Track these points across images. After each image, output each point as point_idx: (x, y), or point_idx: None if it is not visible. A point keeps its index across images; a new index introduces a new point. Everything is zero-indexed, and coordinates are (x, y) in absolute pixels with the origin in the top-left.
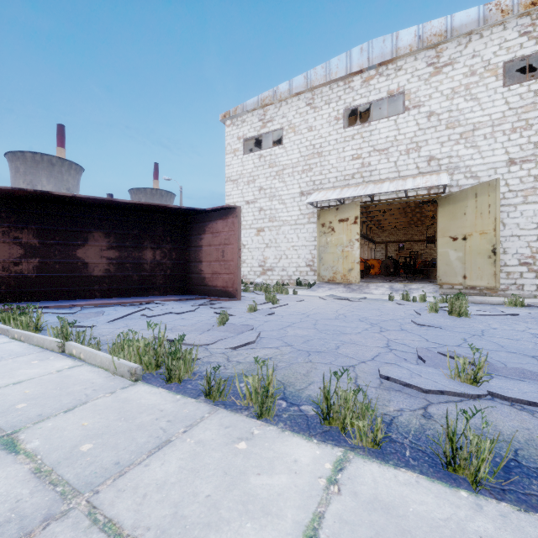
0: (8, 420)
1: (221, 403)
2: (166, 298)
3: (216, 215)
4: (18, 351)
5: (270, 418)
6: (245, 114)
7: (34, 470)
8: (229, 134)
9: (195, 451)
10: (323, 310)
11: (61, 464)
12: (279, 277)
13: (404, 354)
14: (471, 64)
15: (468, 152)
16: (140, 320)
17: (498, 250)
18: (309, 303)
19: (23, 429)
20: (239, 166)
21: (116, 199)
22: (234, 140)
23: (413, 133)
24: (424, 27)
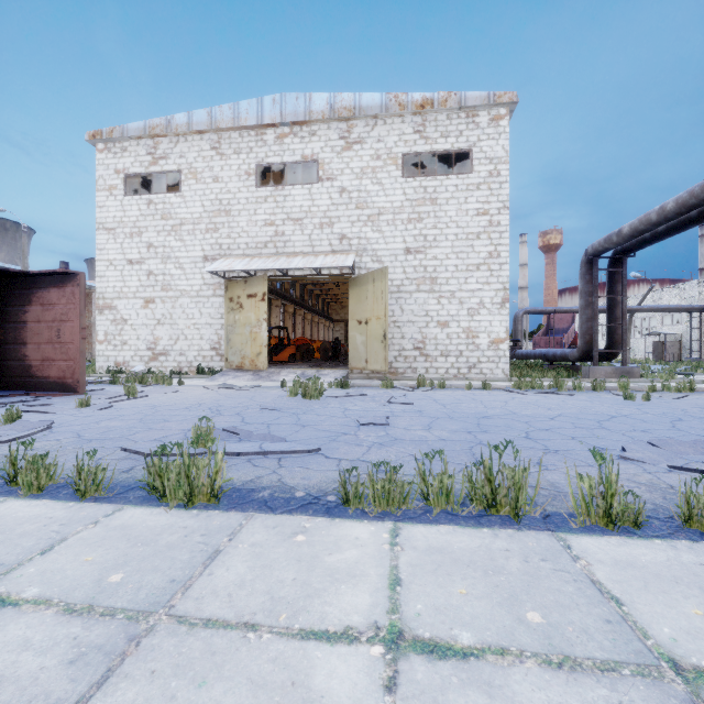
0: None
1: None
2: None
3: (48, 281)
4: None
5: None
6: (126, 140)
7: None
8: (101, 163)
9: None
10: (185, 401)
11: None
12: (176, 364)
13: None
14: (377, 148)
15: (375, 236)
16: None
17: (388, 335)
18: (181, 394)
19: None
20: (117, 210)
21: None
22: (109, 173)
23: (326, 206)
24: (336, 97)
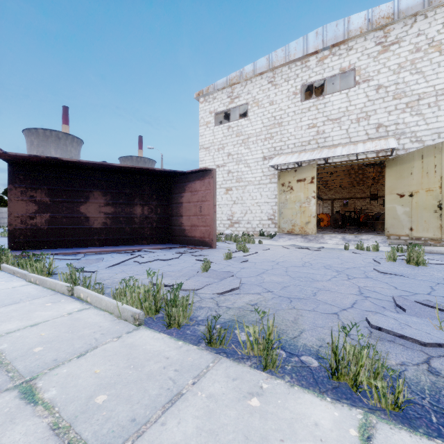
0: (27, 365)
1: (222, 351)
2: (153, 247)
3: (194, 176)
4: (34, 294)
5: (275, 370)
6: (215, 92)
7: (53, 425)
8: (202, 110)
9: (209, 408)
10: (289, 258)
11: (78, 419)
12: (245, 229)
13: (380, 302)
14: (416, 42)
15: (413, 119)
16: (134, 266)
17: None
18: (275, 252)
19: (41, 376)
20: (210, 135)
21: (112, 164)
22: (206, 114)
23: (363, 104)
24: (373, 11)
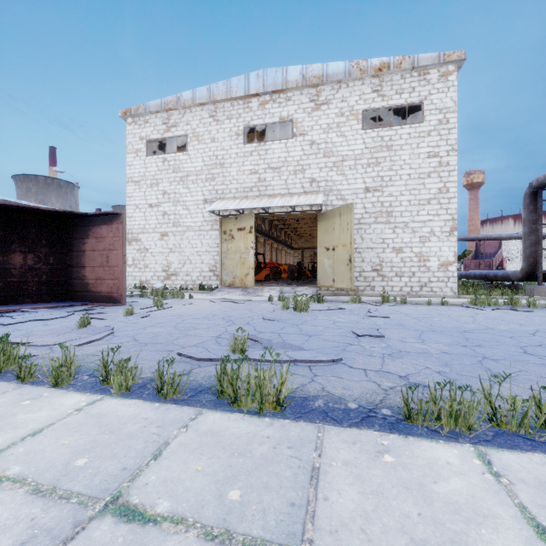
0: None
1: (31, 382)
2: (38, 306)
3: (100, 220)
4: None
5: (64, 386)
6: (148, 115)
7: None
8: (130, 133)
9: None
10: (200, 311)
11: None
12: (183, 282)
13: (224, 340)
14: (341, 107)
15: (339, 178)
16: None
17: (353, 259)
18: (195, 306)
19: None
20: (141, 167)
21: None
22: (136, 140)
23: (299, 157)
24: (307, 68)
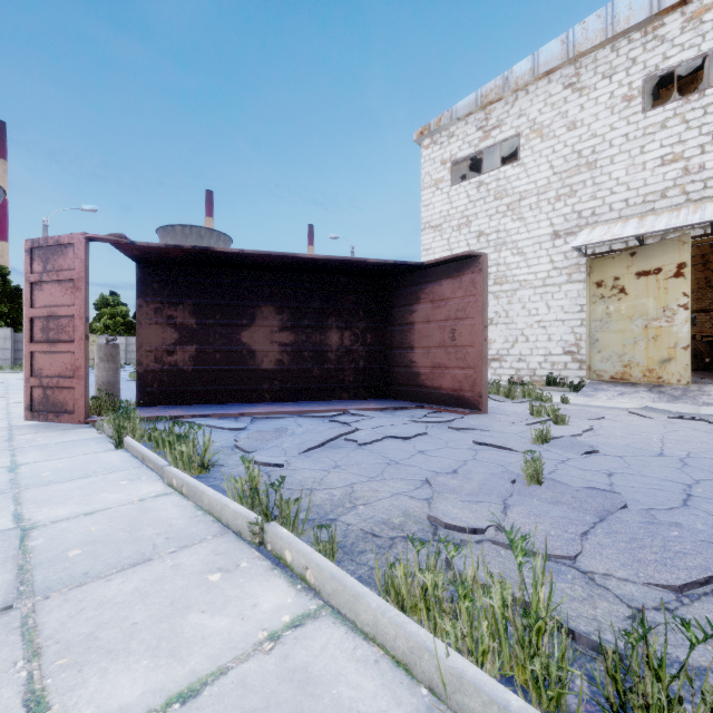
0: None
1: None
2: (364, 406)
3: (439, 272)
4: (179, 528)
5: None
6: (453, 125)
7: None
8: (427, 160)
9: None
10: (693, 447)
11: None
12: (513, 372)
13: None
14: None
15: None
16: (352, 452)
17: None
18: (628, 426)
19: None
20: (443, 203)
21: (296, 254)
22: (435, 167)
23: None
24: None
